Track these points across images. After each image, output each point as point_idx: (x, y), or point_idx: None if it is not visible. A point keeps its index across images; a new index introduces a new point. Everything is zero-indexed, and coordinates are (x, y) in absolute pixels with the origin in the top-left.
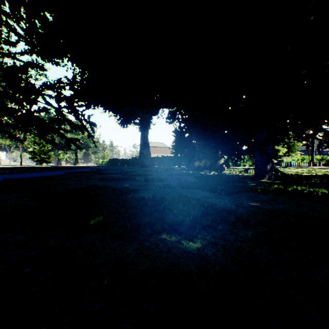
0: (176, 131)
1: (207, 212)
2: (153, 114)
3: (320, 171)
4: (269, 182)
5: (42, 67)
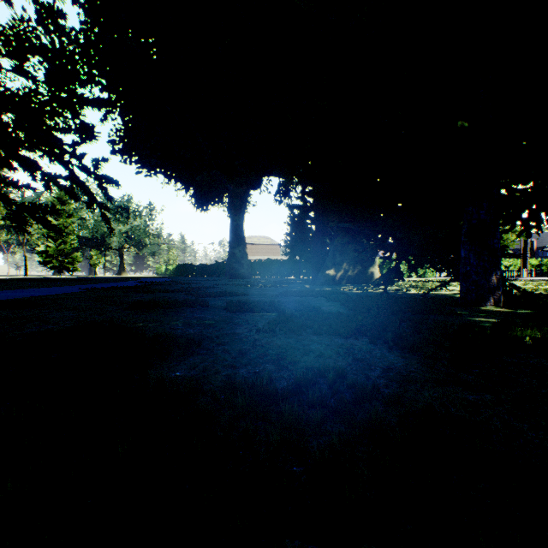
0: (295, 206)
1: None
2: (253, 187)
3: None
4: (504, 312)
5: None
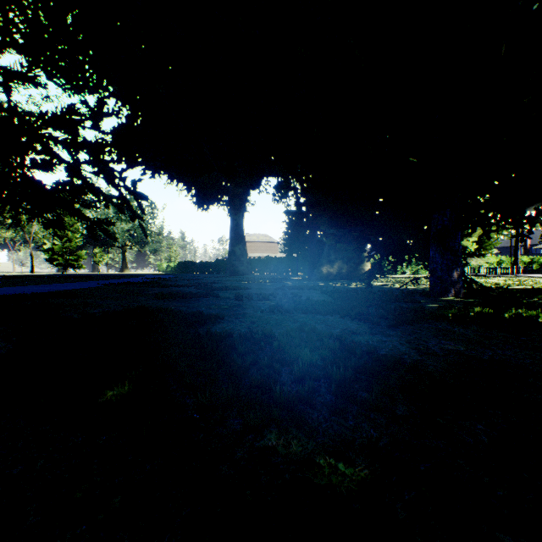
0: (291, 212)
1: (364, 369)
2: (252, 187)
3: (535, 282)
4: (458, 301)
5: (34, 80)
